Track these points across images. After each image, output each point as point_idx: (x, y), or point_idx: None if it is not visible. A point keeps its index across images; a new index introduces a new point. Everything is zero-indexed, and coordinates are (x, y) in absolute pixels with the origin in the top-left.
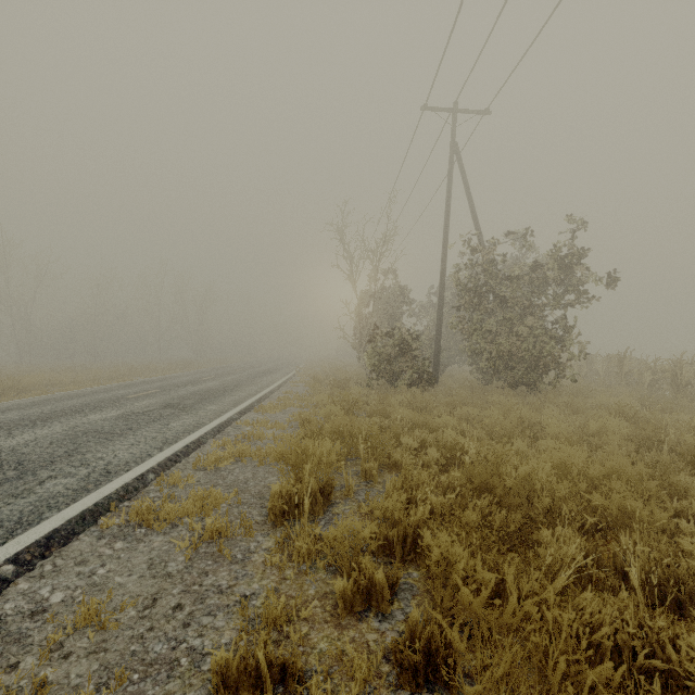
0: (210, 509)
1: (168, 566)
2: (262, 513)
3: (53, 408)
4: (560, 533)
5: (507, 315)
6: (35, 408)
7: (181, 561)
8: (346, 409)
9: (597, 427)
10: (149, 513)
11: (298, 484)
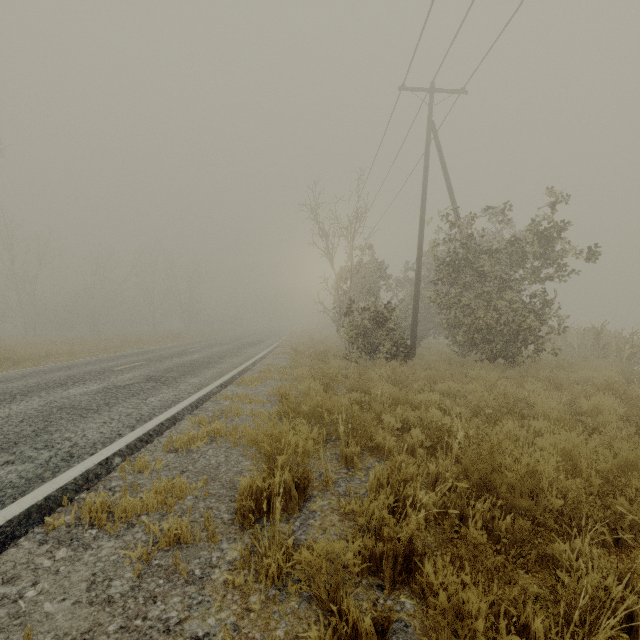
0: (172, 505)
1: (112, 586)
2: (230, 508)
3: (38, 381)
4: (580, 547)
5: (485, 289)
6: (21, 381)
7: (128, 579)
8: (326, 384)
9: (590, 406)
10: (104, 508)
11: (270, 477)
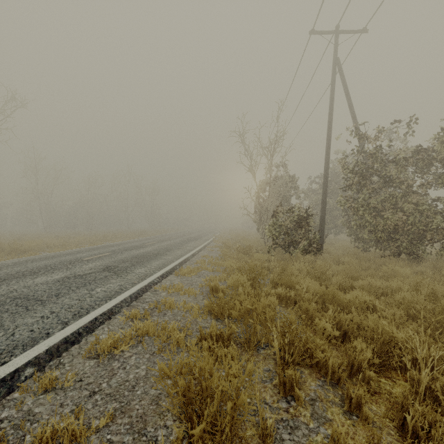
0: None
1: None
2: None
3: (20, 269)
4: None
5: (392, 193)
6: (8, 269)
7: None
8: (252, 278)
9: None
10: None
11: None
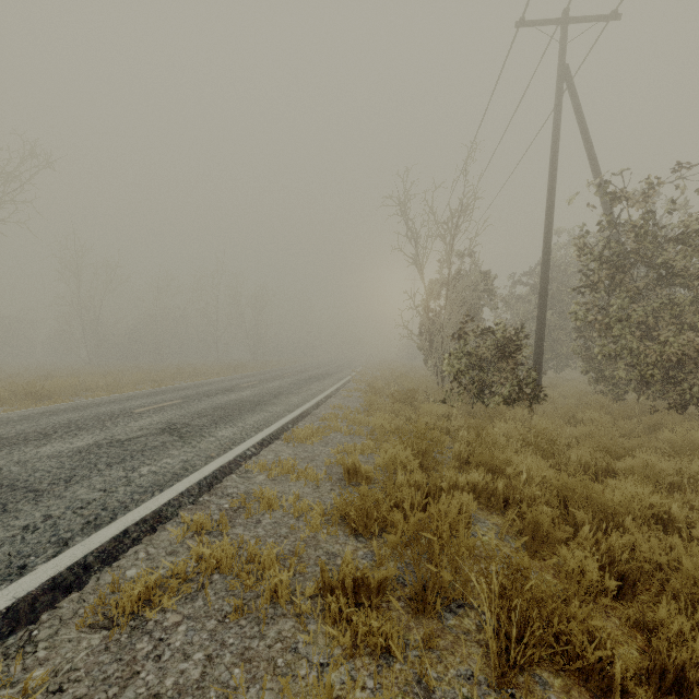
0: None
1: None
2: None
3: (25, 429)
4: None
5: (673, 297)
6: (6, 427)
7: None
8: (422, 452)
9: None
10: None
11: None
